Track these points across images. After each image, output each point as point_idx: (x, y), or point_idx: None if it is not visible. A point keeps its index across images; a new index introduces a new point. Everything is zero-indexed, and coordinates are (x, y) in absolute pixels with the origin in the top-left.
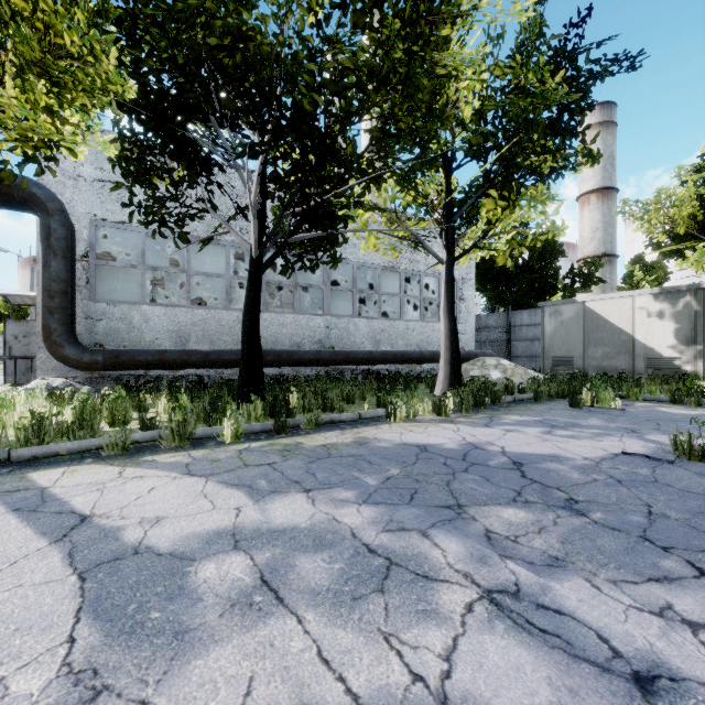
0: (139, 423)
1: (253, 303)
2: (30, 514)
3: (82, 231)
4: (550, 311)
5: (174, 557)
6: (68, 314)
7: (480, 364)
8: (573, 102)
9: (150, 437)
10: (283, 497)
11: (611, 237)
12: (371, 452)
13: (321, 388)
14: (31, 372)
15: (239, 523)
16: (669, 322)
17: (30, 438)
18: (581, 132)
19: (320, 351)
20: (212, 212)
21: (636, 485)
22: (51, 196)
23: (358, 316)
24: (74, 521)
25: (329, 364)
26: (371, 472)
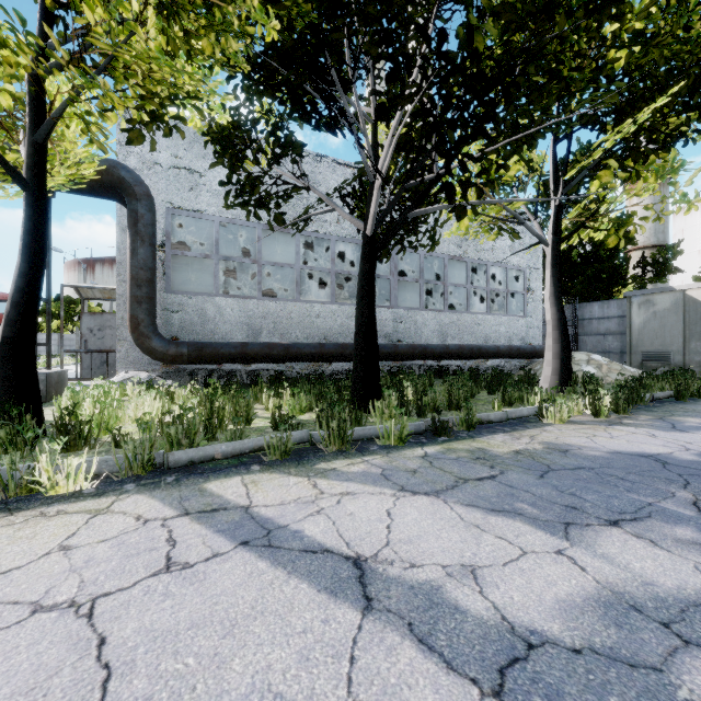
0: (271, 421)
1: (369, 287)
2: (273, 553)
3: (158, 220)
4: (639, 301)
5: (613, 661)
6: (154, 304)
7: None
8: None
9: (299, 439)
10: (597, 534)
11: (664, 226)
12: (597, 463)
13: (422, 383)
14: (106, 366)
15: (609, 584)
16: None
17: (179, 439)
18: None
19: (396, 345)
20: (313, 188)
21: None
22: (138, 180)
23: (425, 309)
24: (349, 568)
25: (406, 358)
26: (652, 493)
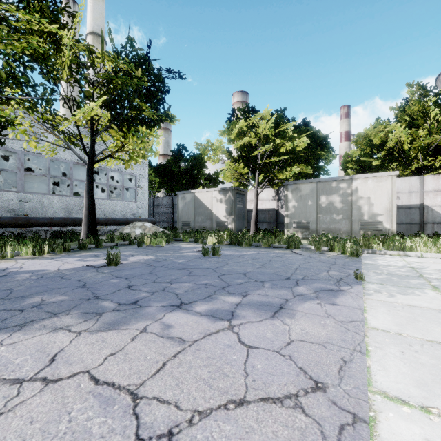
0: None
1: None
2: None
3: None
4: (181, 196)
5: None
6: None
7: (132, 225)
8: (151, 87)
9: None
10: None
11: None
12: None
13: None
14: None
15: None
16: (224, 204)
17: None
18: (162, 103)
19: None
20: None
21: (43, 279)
22: None
23: (52, 194)
24: None
25: (10, 226)
26: None
